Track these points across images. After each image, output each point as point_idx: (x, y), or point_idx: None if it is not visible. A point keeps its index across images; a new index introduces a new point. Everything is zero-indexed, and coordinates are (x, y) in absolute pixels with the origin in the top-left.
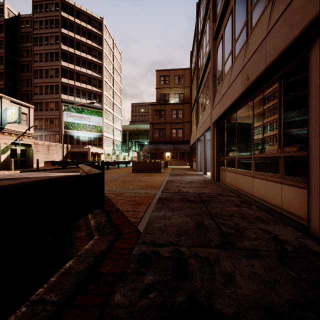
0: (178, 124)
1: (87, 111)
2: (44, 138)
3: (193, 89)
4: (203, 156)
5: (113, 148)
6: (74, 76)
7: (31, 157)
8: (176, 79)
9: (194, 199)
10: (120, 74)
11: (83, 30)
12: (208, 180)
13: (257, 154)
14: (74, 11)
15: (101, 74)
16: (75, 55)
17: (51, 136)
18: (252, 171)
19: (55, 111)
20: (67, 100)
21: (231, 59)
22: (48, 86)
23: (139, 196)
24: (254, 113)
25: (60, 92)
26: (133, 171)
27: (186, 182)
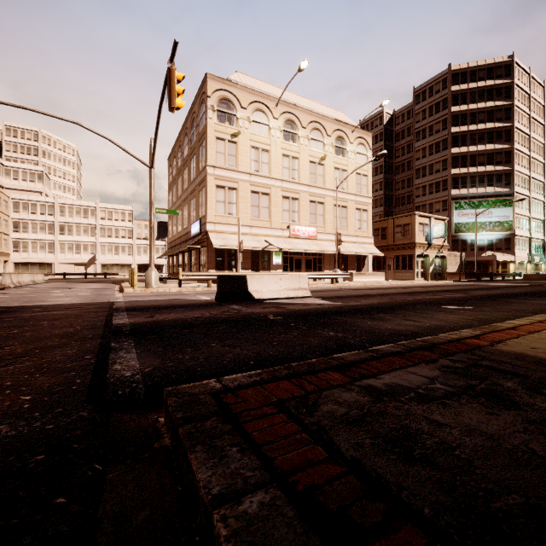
0: None
1: (486, 203)
2: None
3: None
4: None
5: (529, 252)
6: (467, 161)
7: (445, 268)
8: None
9: None
10: (541, 122)
11: (480, 92)
12: None
13: None
14: (467, 74)
15: (509, 142)
16: (468, 132)
17: None
18: None
19: (441, 212)
20: (457, 195)
21: None
22: (432, 184)
23: None
24: None
25: (449, 188)
26: None
27: None
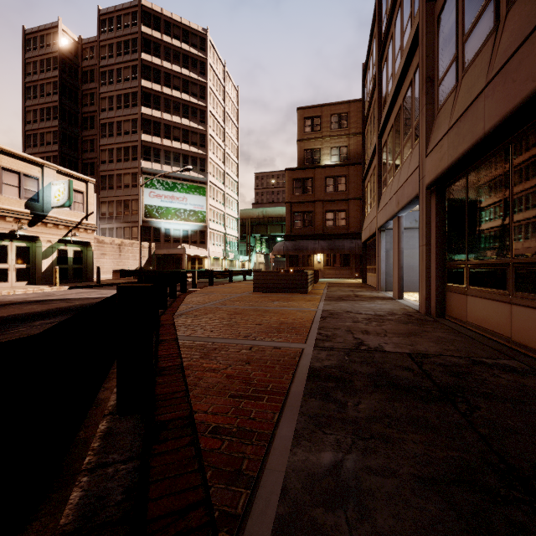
0: (337, 203)
1: (181, 186)
2: (116, 233)
3: (368, 133)
4: (395, 261)
5: (225, 248)
6: (161, 130)
7: (90, 263)
8: (333, 122)
9: (411, 381)
10: (235, 124)
11: (176, 52)
12: (414, 314)
13: None
14: (161, 22)
15: (204, 125)
16: (162, 95)
17: (126, 229)
18: None
19: (131, 188)
20: (150, 169)
21: (494, 11)
22: (121, 149)
23: (259, 361)
24: None
25: (139, 158)
26: (254, 290)
27: (367, 318)
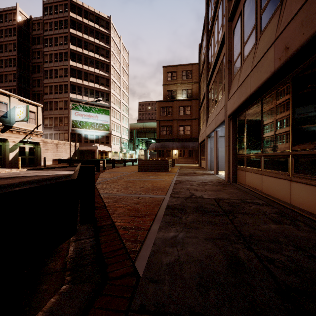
0: (185, 121)
1: (94, 109)
2: (54, 137)
3: (202, 83)
4: (214, 154)
5: (120, 146)
6: (82, 75)
7: (39, 155)
8: (183, 75)
9: (212, 209)
10: (127, 73)
11: (91, 29)
12: (222, 181)
13: (299, 151)
14: (82, 11)
15: (108, 73)
16: (83, 54)
17: (60, 134)
18: (290, 172)
19: (64, 110)
20: (75, 99)
21: (255, 35)
22: (57, 86)
23: (143, 203)
24: (293, 96)
25: (68, 91)
26: (139, 170)
27: (198, 184)
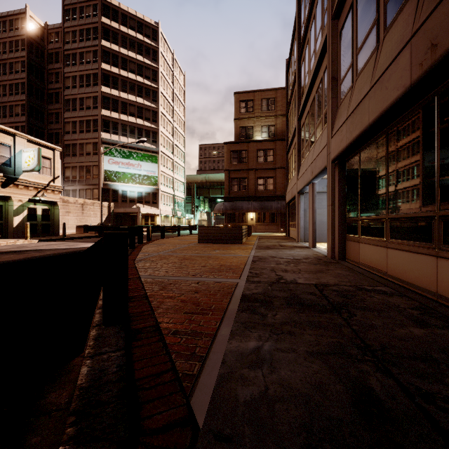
0: (266, 171)
1: (136, 155)
2: (79, 194)
3: (290, 116)
4: (310, 218)
5: (173, 207)
6: (119, 107)
7: (56, 220)
8: (263, 105)
9: (313, 301)
10: (183, 103)
11: (131, 41)
12: (323, 258)
13: None
14: (119, 15)
15: (156, 103)
16: (120, 76)
17: (88, 191)
18: (436, 244)
19: (93, 156)
20: (109, 140)
21: (376, 35)
22: (83, 122)
23: (205, 291)
24: (442, 123)
25: (99, 130)
26: (199, 241)
27: (287, 261)
